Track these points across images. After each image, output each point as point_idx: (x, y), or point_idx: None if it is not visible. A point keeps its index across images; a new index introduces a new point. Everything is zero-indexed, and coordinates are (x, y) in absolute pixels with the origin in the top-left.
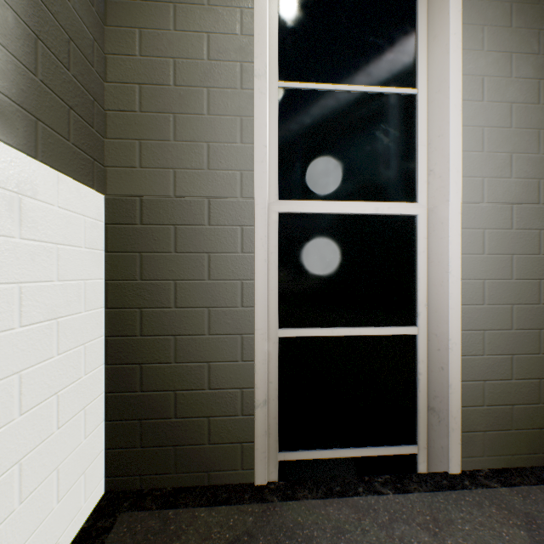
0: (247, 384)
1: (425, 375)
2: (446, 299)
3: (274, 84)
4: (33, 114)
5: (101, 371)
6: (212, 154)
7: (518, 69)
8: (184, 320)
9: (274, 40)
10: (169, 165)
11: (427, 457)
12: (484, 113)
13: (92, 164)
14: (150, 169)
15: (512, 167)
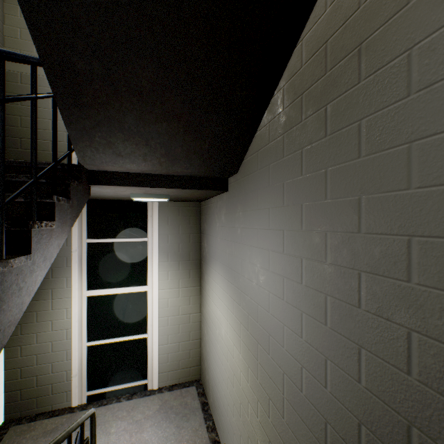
0: None
1: None
2: None
3: None
4: None
5: None
6: None
7: None
8: (41, 124)
9: None
10: None
11: None
12: None
13: None
14: None
15: None
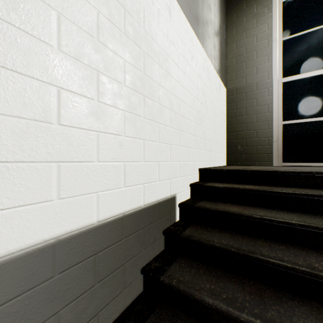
0: (270, 136)
1: None
2: None
3: (280, 40)
4: (220, 71)
5: (225, 134)
6: (257, 70)
7: None
8: (248, 119)
9: (280, 26)
10: (244, 77)
11: None
12: None
13: (224, 81)
14: (238, 79)
15: None
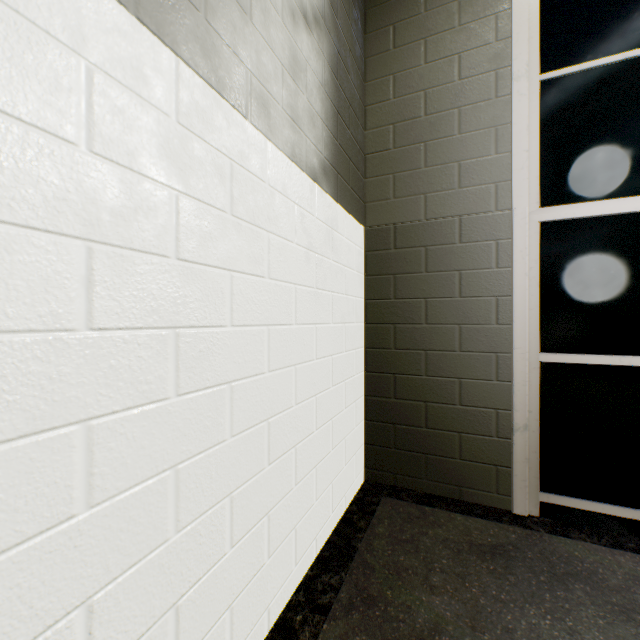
0: (503, 406)
1: None
2: None
3: (533, 80)
4: (336, 170)
5: (362, 376)
6: (463, 172)
7: None
8: (434, 336)
9: (534, 30)
10: (420, 191)
11: None
12: None
13: (358, 202)
14: (402, 198)
15: None
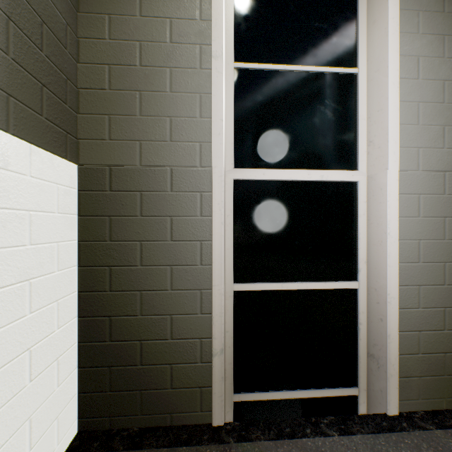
0: (206, 334)
1: (365, 324)
2: (385, 258)
3: (229, 65)
4: (4, 90)
5: (74, 323)
6: (174, 127)
7: (450, 50)
8: (149, 277)
9: (230, 25)
10: (135, 137)
11: (366, 398)
12: (420, 90)
13: (65, 137)
14: (118, 141)
15: (445, 139)
